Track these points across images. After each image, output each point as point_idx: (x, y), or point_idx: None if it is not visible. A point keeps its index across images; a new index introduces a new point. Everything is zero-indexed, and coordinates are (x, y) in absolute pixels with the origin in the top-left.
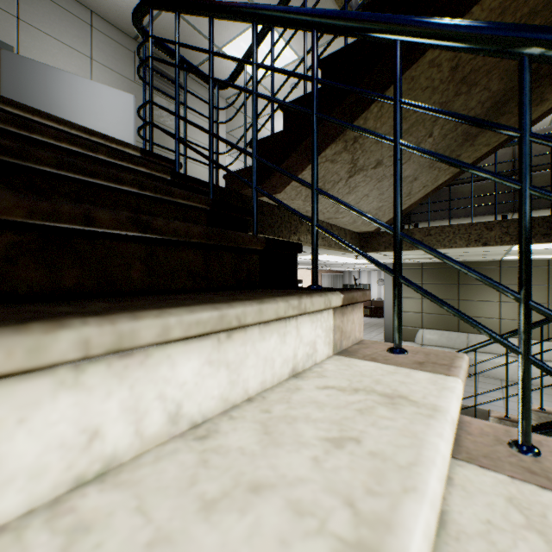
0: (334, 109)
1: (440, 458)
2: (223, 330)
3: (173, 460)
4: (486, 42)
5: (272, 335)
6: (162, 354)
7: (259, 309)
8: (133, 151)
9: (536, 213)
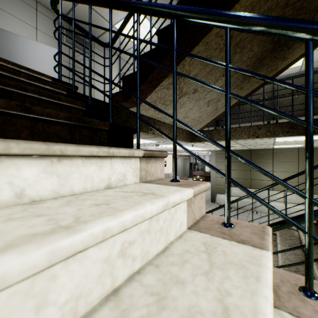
0: (164, 58)
1: (142, 209)
2: (51, 155)
3: (10, 209)
4: (210, 19)
5: (92, 165)
6: (11, 162)
7: (77, 148)
8: (47, 78)
9: (285, 120)
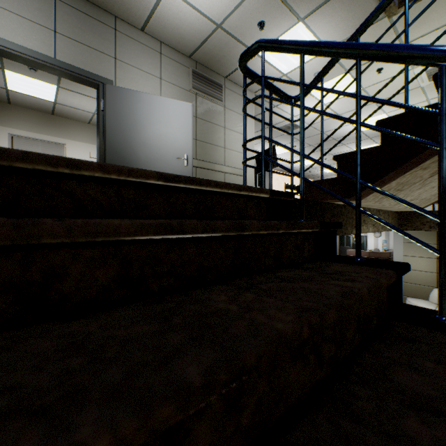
0: None
1: None
2: None
3: None
4: None
5: None
6: None
7: None
8: (264, 194)
9: None
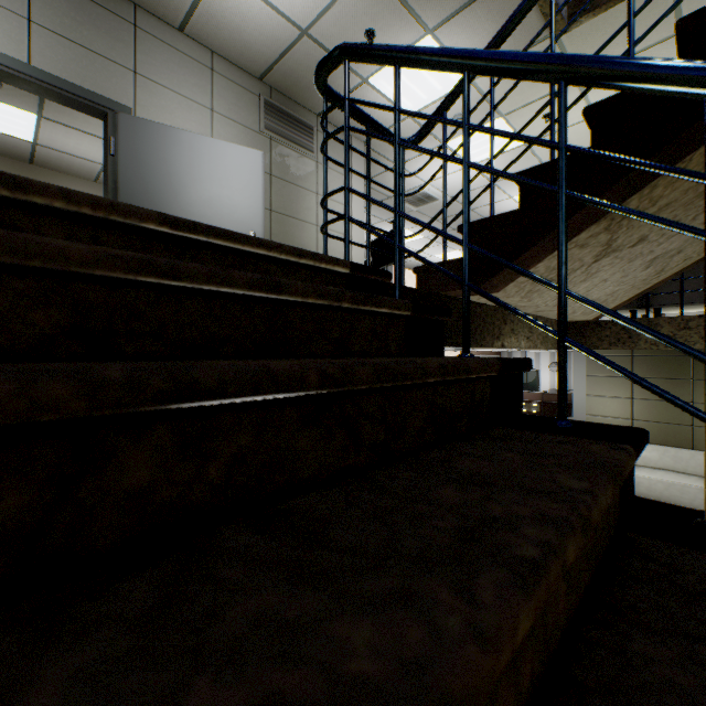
0: (616, 180)
1: None
2: None
3: None
4: None
5: None
6: None
7: None
8: (342, 268)
9: None
